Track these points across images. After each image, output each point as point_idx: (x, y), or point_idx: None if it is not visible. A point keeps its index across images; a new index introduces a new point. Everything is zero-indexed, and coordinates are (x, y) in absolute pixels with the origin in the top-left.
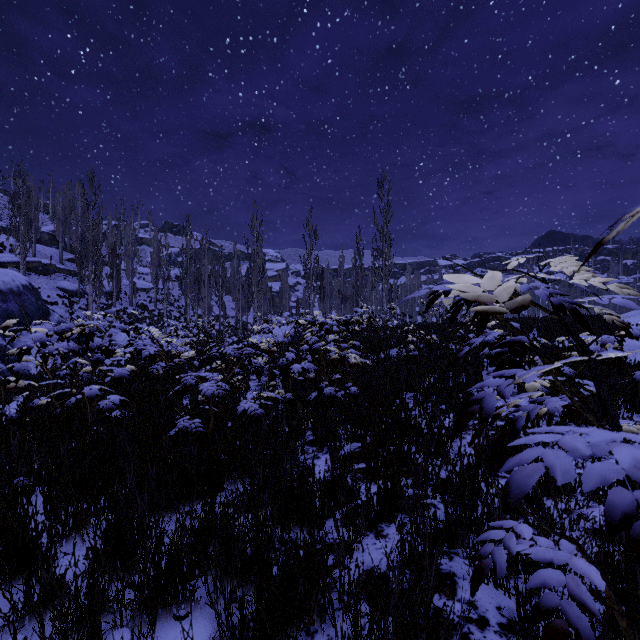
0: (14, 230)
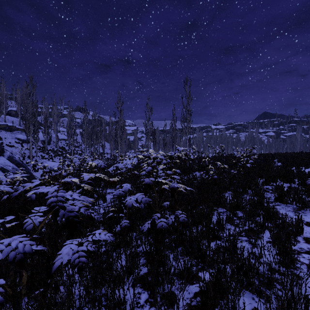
0: None
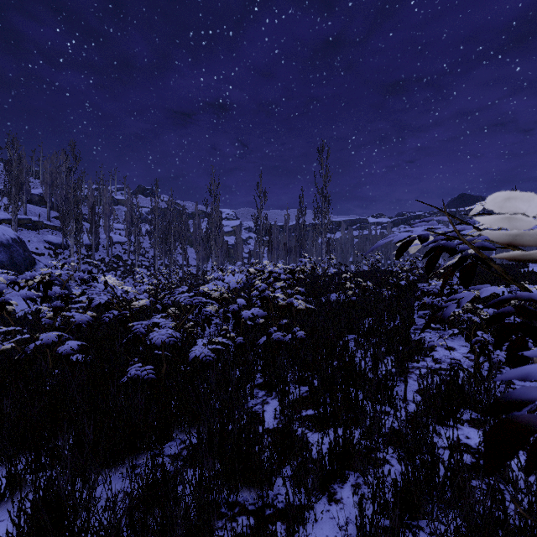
0: (7, 192)
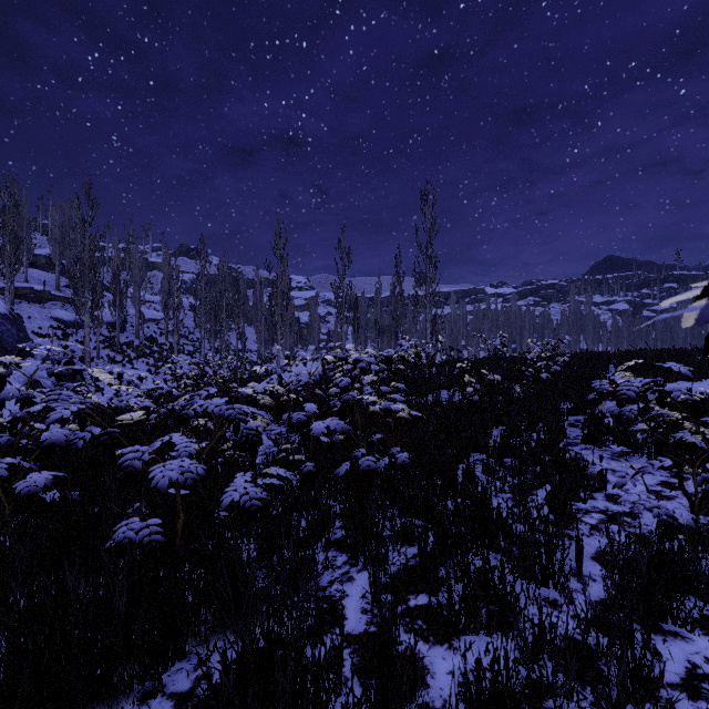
0: None
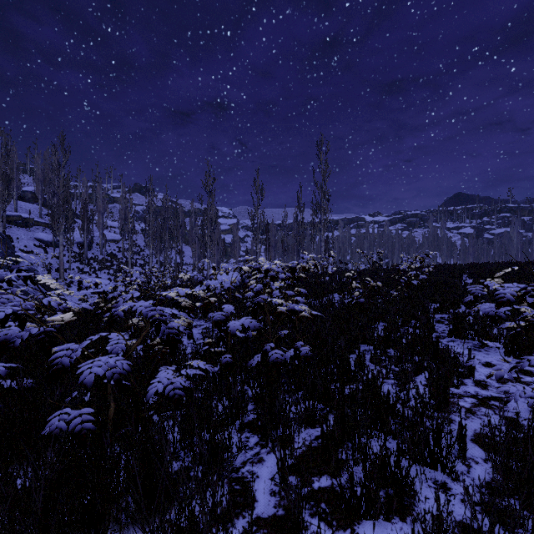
0: None
